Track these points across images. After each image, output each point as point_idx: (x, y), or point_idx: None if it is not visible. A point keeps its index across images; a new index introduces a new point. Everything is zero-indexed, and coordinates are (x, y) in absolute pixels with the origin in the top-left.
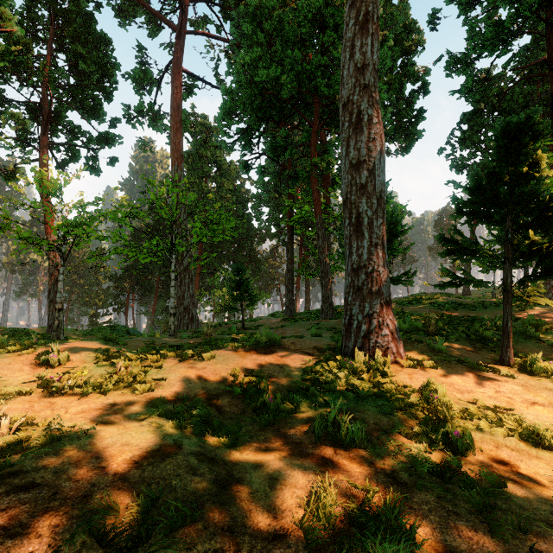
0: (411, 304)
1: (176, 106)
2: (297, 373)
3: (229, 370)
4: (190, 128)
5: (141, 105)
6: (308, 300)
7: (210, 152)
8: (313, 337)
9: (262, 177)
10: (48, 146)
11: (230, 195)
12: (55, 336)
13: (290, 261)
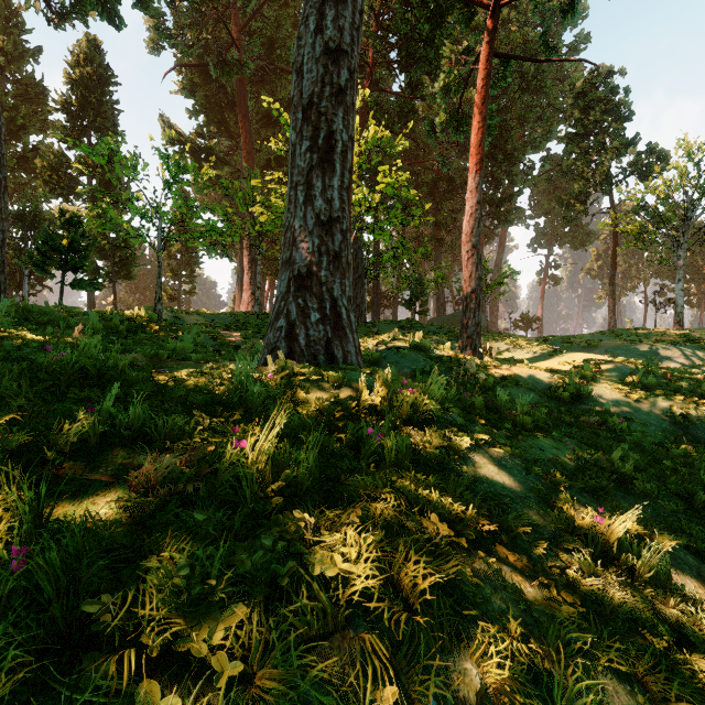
0: None
1: None
2: None
3: None
4: None
5: None
6: None
7: None
8: None
9: None
10: None
11: None
12: None
13: None
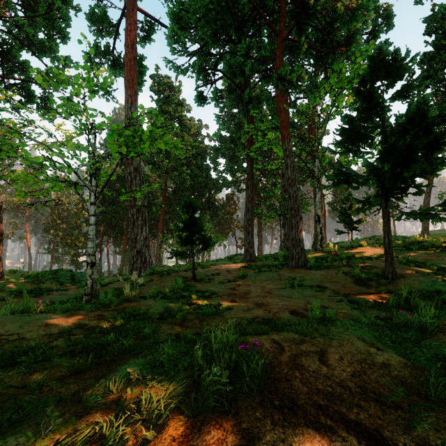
0: (411, 249)
1: (130, 43)
2: None
3: None
4: (154, 87)
5: (97, 47)
6: (261, 242)
7: (172, 108)
8: (323, 327)
9: (218, 103)
10: None
11: (190, 147)
12: None
13: (250, 199)
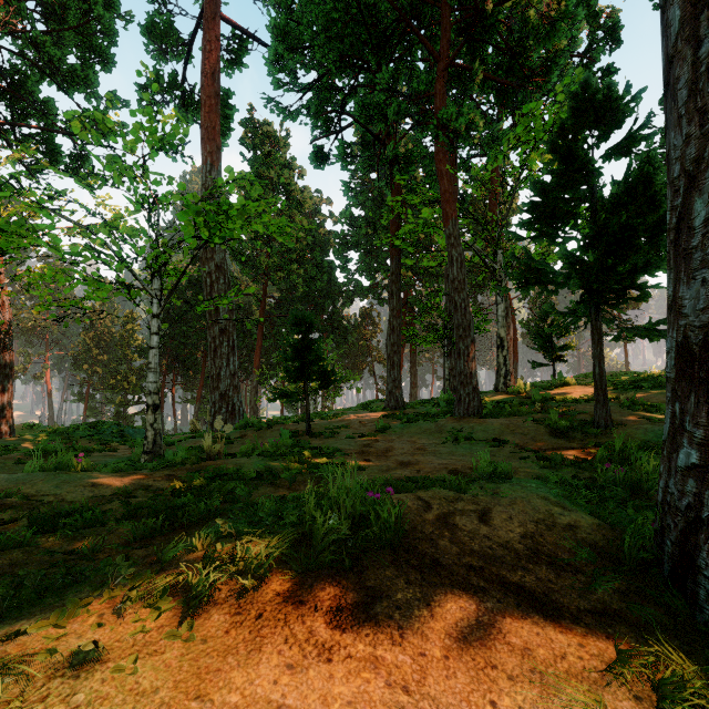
0: (642, 388)
1: (210, 71)
2: None
3: None
4: (247, 139)
5: (158, 76)
6: (415, 383)
7: (275, 173)
8: (491, 484)
9: (346, 164)
10: (0, 130)
11: (303, 234)
12: None
13: (395, 313)
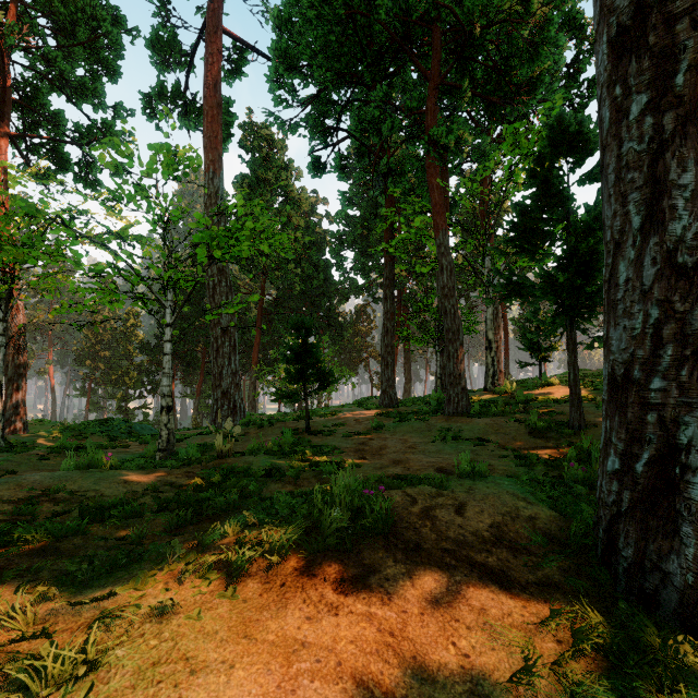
0: None
1: (212, 82)
2: None
3: None
4: (245, 141)
5: (162, 87)
6: (409, 379)
7: (273, 174)
8: (469, 482)
9: (342, 175)
10: (14, 141)
11: (300, 234)
12: None
13: (389, 316)
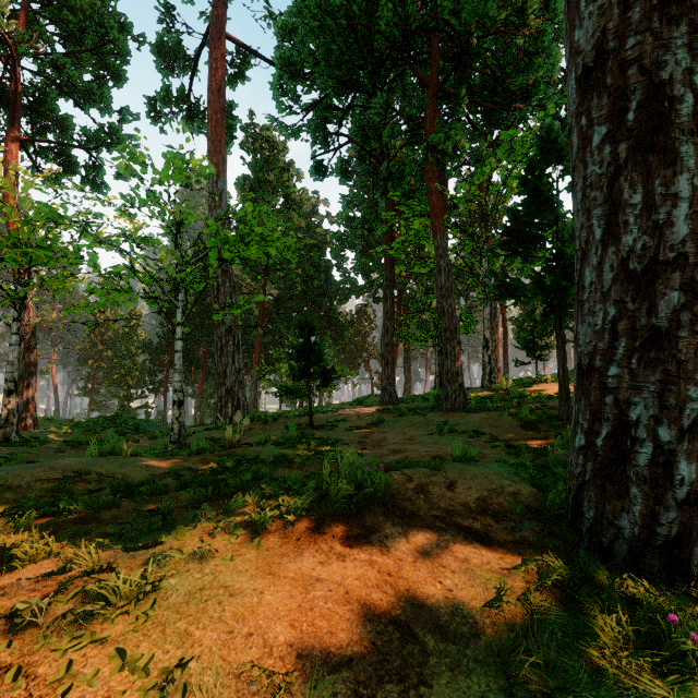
0: None
1: (216, 87)
2: (482, 689)
3: (175, 693)
4: (247, 143)
5: (166, 91)
6: (409, 378)
7: (274, 176)
8: (461, 465)
9: (343, 179)
10: (23, 145)
11: (301, 235)
12: (2, 436)
13: (389, 315)
